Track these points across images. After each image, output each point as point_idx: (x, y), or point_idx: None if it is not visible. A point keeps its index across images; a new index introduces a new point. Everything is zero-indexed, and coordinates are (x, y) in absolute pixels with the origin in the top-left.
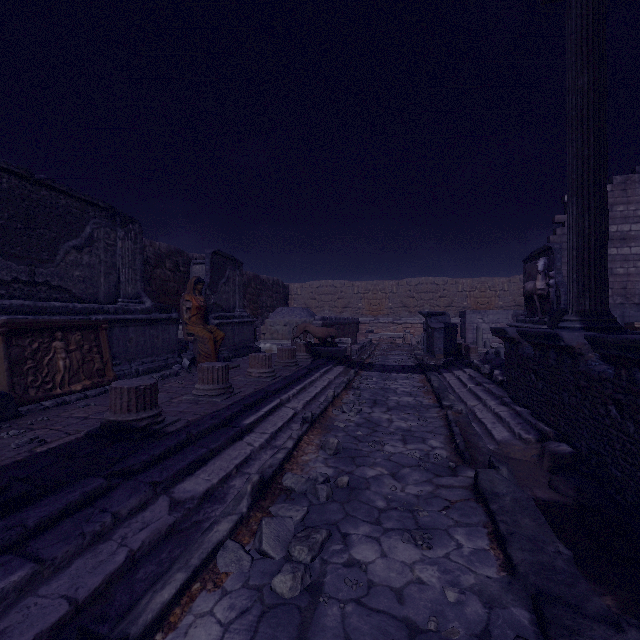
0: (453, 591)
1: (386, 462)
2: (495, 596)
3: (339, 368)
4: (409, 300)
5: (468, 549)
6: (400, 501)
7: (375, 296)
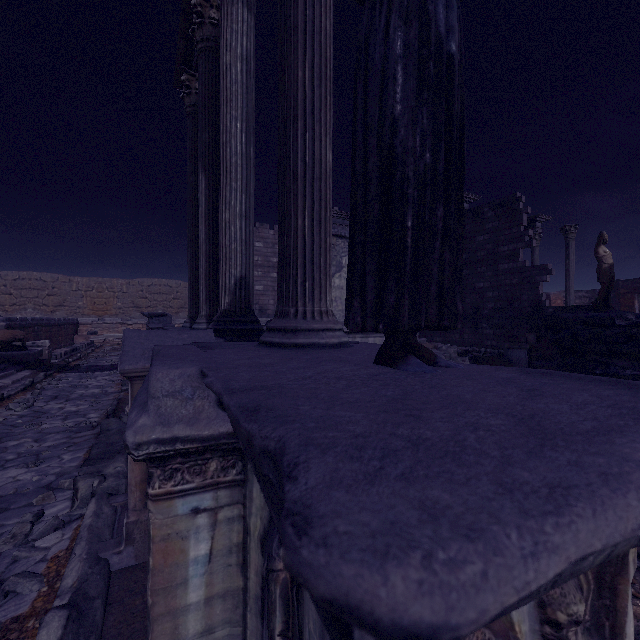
0: (39, 476)
1: (35, 434)
2: (69, 472)
3: (25, 372)
4: (141, 300)
5: (68, 459)
6: (32, 452)
7: (101, 294)
